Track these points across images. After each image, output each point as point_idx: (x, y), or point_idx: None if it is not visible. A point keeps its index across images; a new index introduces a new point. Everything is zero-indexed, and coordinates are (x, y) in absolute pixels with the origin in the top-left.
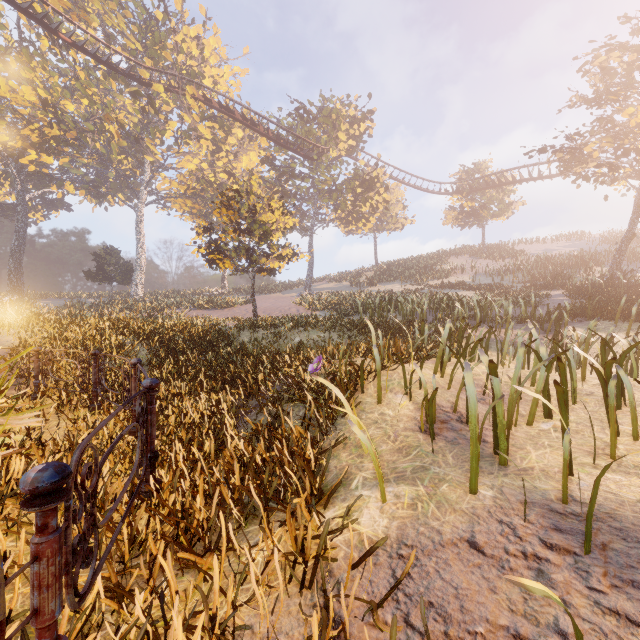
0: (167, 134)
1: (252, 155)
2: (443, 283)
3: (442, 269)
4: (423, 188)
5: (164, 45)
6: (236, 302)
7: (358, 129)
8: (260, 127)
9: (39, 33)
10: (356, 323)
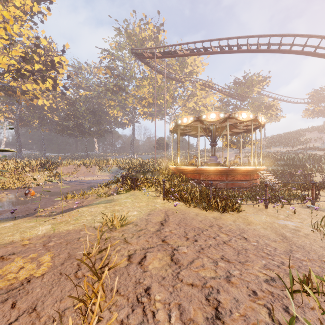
0: (175, 92)
1: (211, 97)
2: (306, 147)
3: (303, 140)
4: (290, 101)
5: (187, 66)
6: (218, 157)
7: (262, 84)
8: (225, 92)
9: (151, 72)
10: (287, 164)
